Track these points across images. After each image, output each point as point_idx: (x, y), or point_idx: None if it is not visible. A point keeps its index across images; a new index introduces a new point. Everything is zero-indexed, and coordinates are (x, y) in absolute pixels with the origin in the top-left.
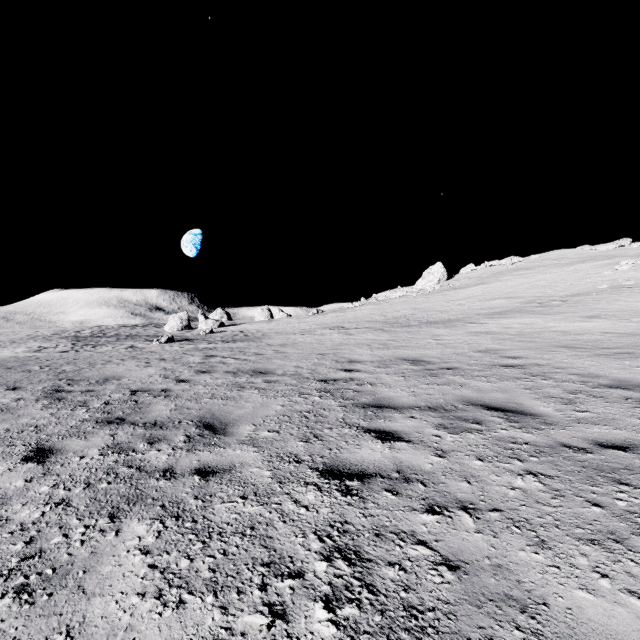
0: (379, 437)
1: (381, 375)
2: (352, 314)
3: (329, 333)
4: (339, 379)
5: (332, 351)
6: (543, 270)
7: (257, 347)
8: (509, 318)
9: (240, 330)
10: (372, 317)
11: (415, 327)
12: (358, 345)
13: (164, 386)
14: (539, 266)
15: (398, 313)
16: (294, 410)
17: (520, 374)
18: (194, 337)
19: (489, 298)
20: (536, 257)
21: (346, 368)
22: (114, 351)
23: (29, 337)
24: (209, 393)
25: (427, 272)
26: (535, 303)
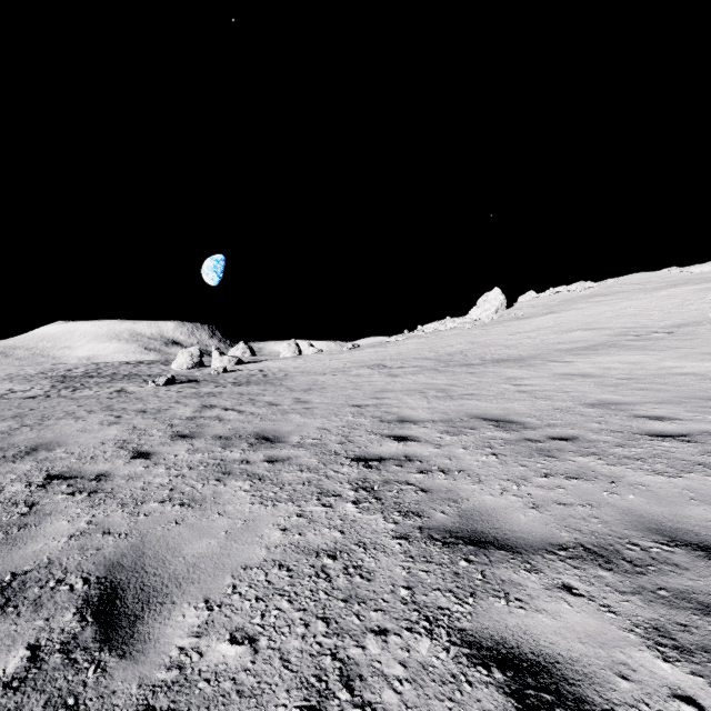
0: (520, 696)
1: (456, 450)
2: (395, 349)
3: (367, 374)
4: (387, 457)
5: (373, 401)
6: (626, 296)
7: (274, 393)
8: (603, 355)
9: (260, 369)
10: (420, 353)
11: (478, 366)
12: (408, 392)
13: (106, 466)
14: (619, 292)
15: (452, 348)
16: (304, 547)
17: (703, 455)
18: (202, 377)
19: (566, 330)
20: (612, 282)
21: (396, 434)
22: (92, 397)
23: (7, 377)
24: (167, 486)
25: (482, 300)
26: (630, 336)
